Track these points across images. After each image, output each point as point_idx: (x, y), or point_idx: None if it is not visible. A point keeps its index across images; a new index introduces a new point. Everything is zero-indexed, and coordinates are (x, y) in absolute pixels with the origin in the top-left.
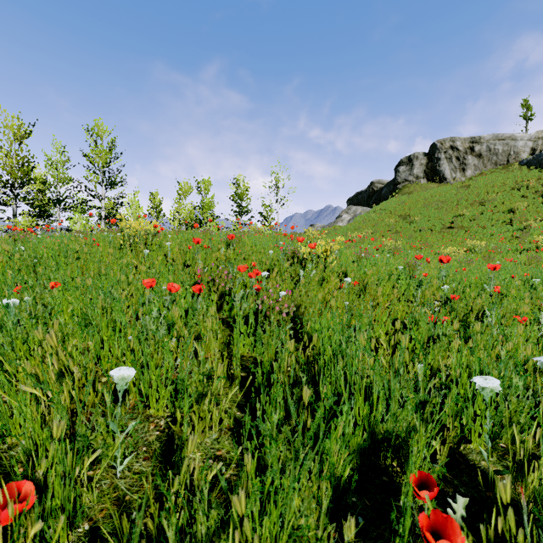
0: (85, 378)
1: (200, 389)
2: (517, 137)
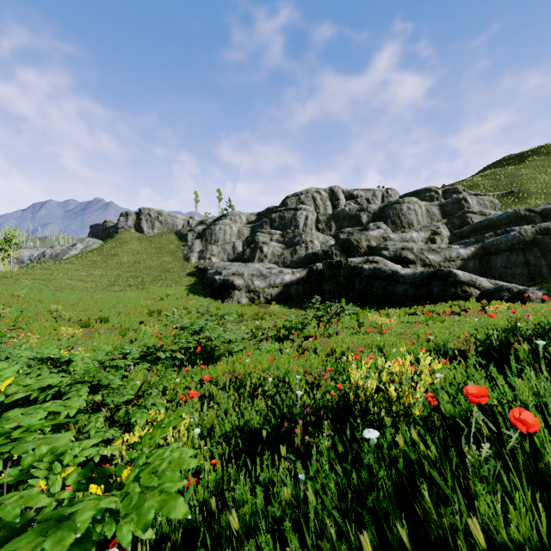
0: None
1: None
2: (178, 217)
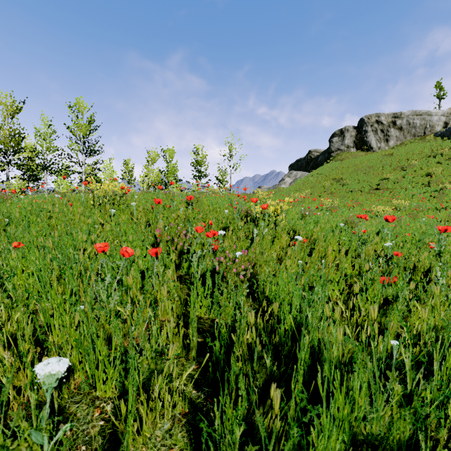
0: (28, 353)
1: (152, 367)
2: (432, 113)
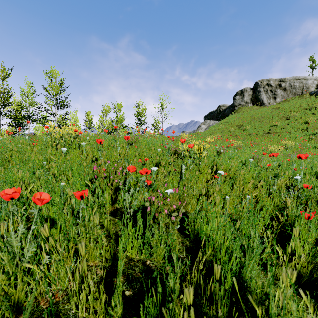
0: None
1: None
2: (307, 78)
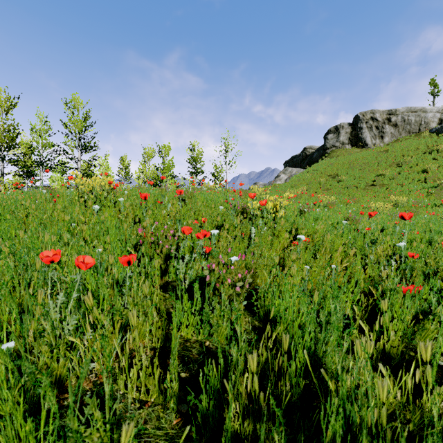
0: None
1: (106, 439)
2: (427, 110)
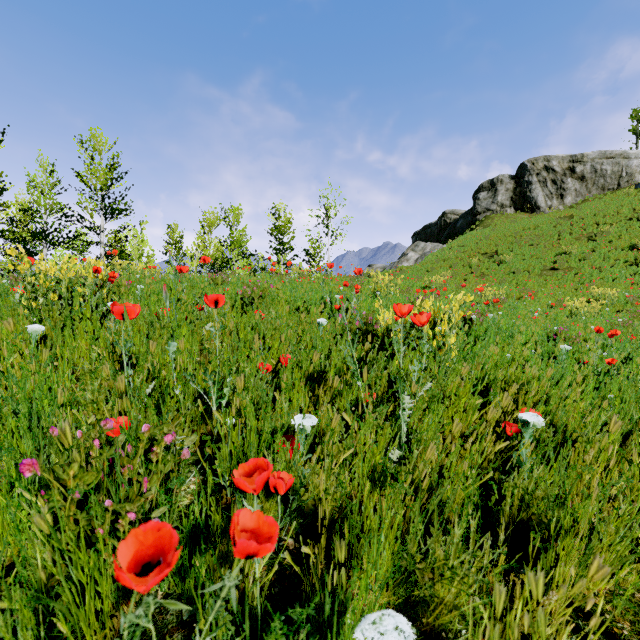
0: None
1: None
2: (630, 155)
